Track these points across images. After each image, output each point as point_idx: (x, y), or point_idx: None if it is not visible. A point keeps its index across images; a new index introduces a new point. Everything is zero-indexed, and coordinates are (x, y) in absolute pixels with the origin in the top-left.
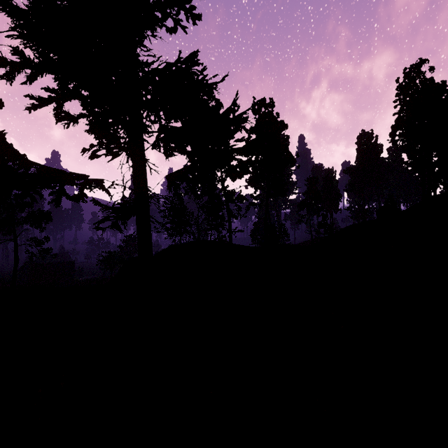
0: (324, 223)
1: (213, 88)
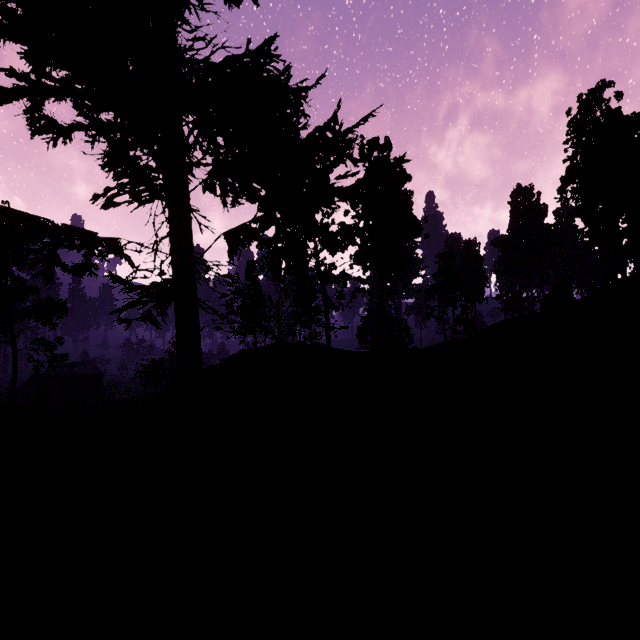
0: (464, 318)
1: (301, 97)
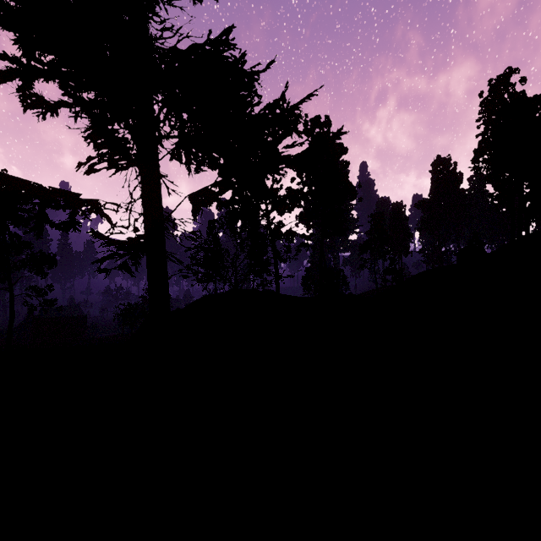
0: (392, 269)
1: (254, 79)
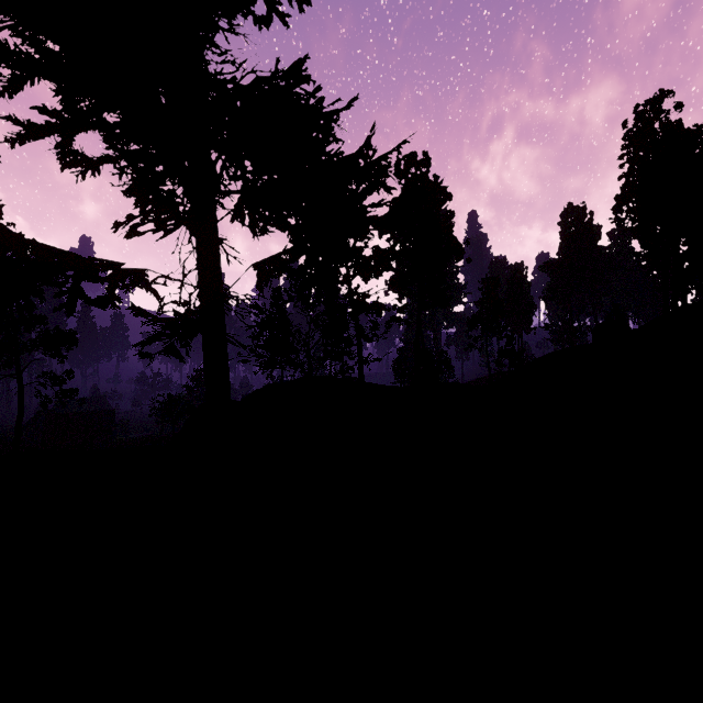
0: (509, 350)
1: (333, 120)
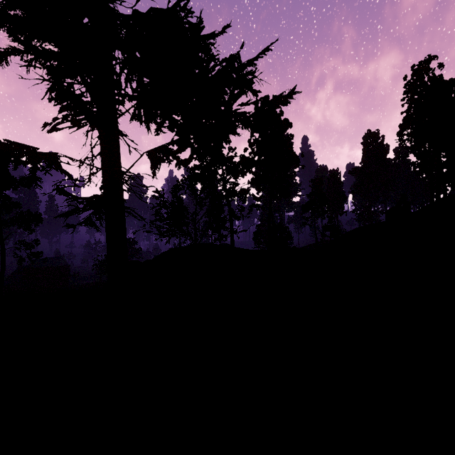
0: (330, 225)
1: (211, 44)
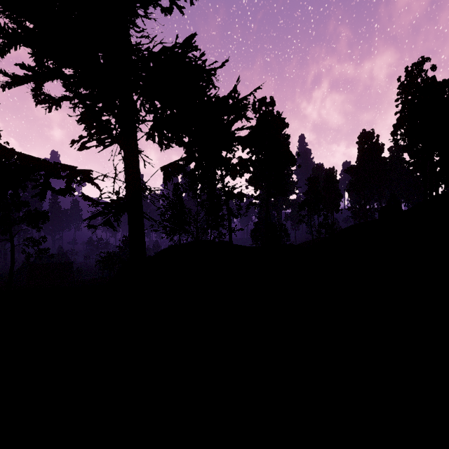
0: (325, 223)
1: (212, 75)
